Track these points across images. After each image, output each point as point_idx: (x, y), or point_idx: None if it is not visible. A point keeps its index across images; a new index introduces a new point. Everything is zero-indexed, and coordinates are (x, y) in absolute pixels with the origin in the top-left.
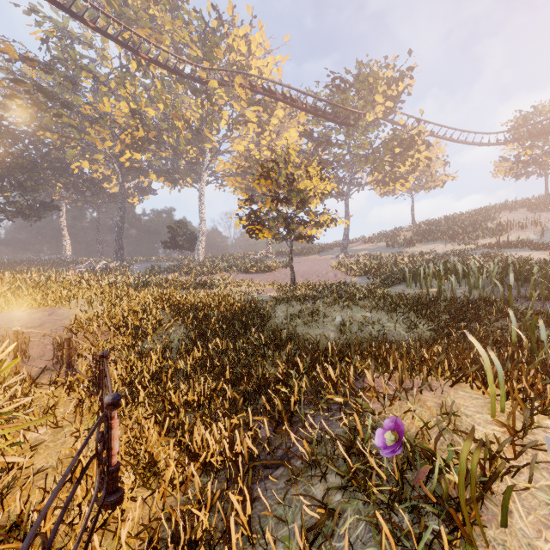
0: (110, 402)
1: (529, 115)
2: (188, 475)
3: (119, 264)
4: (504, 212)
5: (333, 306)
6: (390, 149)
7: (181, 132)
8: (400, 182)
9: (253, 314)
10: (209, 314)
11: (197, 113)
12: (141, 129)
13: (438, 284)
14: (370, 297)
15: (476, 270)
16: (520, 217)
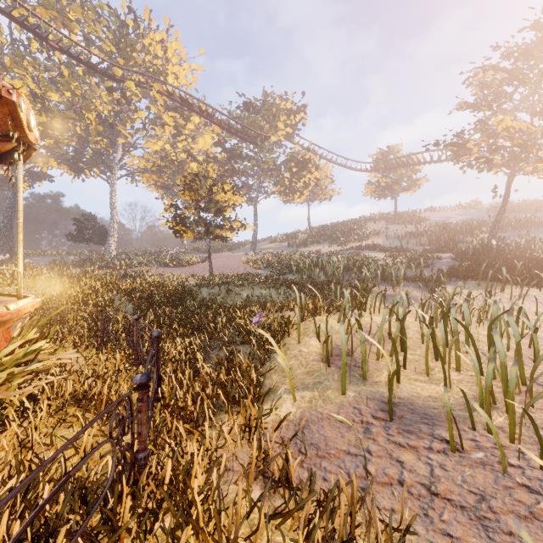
0: (137, 318)
1: (385, 153)
2: (170, 357)
3: (8, 257)
4: (371, 223)
5: (241, 287)
6: (289, 167)
7: (92, 124)
8: (297, 194)
9: (184, 294)
10: (152, 294)
11: (108, 105)
12: (42, 113)
13: (307, 272)
14: (267, 282)
15: (332, 264)
16: (379, 227)
